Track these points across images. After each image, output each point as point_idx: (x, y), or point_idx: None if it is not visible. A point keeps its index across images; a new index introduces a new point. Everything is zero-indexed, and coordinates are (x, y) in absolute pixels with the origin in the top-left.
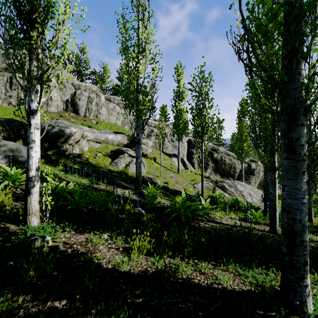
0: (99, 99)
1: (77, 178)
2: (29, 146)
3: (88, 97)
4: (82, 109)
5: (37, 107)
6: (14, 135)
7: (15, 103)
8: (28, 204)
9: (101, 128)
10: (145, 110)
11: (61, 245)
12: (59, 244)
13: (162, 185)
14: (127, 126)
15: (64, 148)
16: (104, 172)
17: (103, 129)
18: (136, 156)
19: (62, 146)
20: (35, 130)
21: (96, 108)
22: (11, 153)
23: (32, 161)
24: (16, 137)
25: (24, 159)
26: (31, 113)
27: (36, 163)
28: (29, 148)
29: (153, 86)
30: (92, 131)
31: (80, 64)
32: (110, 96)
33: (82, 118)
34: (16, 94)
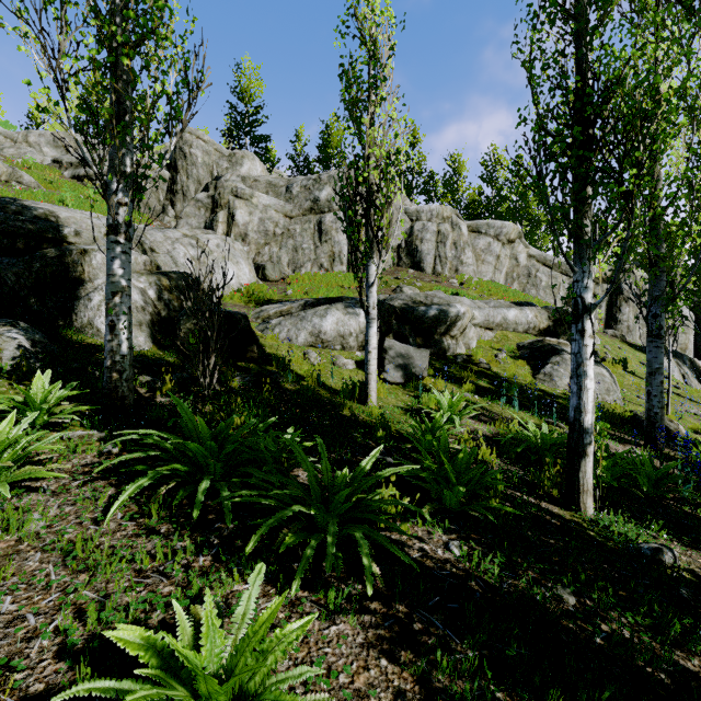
0: (457, 232)
1: (510, 410)
2: (581, 370)
3: (436, 232)
4: (427, 259)
5: (591, 297)
6: (385, 327)
7: (327, 265)
8: (581, 473)
9: (472, 295)
10: (542, 236)
11: (700, 572)
12: (693, 568)
13: (691, 436)
14: (517, 284)
15: (445, 345)
16: (538, 397)
17: (478, 297)
18: (649, 368)
19: (442, 342)
20: (590, 341)
21: (454, 253)
22: (402, 360)
23: (586, 397)
24: (386, 331)
25: (419, 370)
26: (585, 310)
27: (591, 400)
28: (580, 374)
29: (692, 191)
30: (477, 307)
31: (408, 168)
32: (478, 221)
33: (430, 277)
34: (328, 250)
